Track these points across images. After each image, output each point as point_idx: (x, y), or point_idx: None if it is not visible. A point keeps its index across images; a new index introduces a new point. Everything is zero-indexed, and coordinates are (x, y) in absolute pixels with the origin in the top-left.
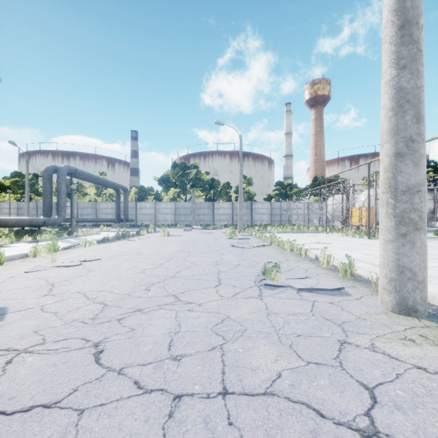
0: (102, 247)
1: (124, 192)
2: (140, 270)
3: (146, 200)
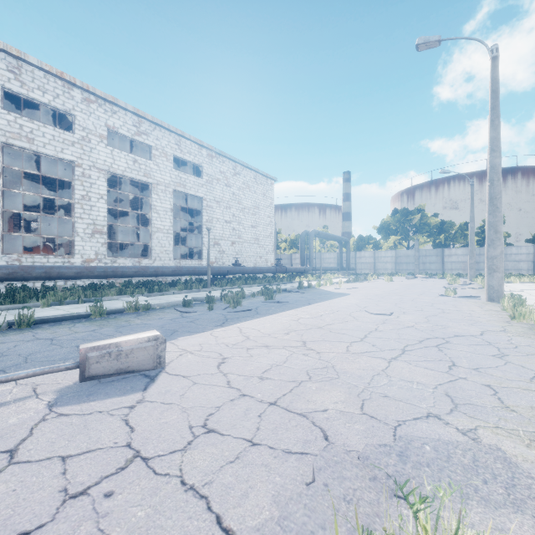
0: (351, 284)
1: (347, 244)
2: (382, 291)
3: (364, 250)
